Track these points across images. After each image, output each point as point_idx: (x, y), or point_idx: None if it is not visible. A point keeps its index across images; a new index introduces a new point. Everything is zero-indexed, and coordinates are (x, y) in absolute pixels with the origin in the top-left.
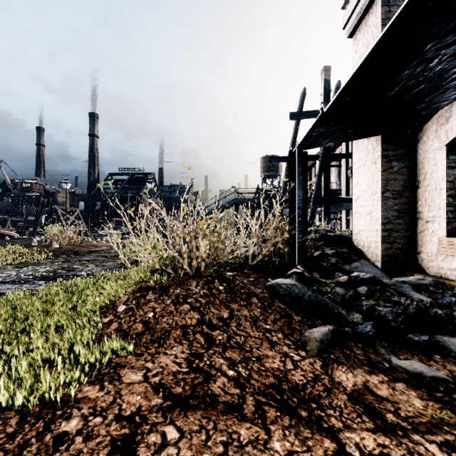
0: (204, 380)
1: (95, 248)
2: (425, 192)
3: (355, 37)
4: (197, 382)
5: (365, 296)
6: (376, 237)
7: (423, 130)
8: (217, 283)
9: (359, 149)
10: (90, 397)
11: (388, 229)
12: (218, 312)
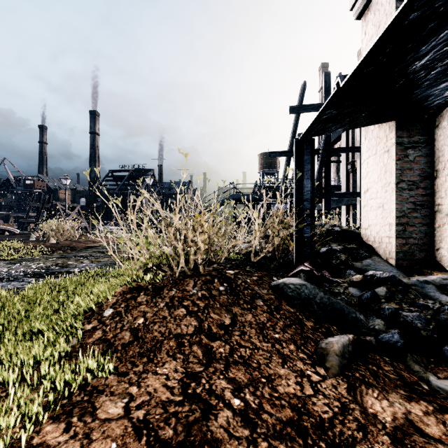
0: (202, 416)
1: (92, 243)
2: (444, 182)
3: (364, 18)
4: (192, 419)
5: (385, 299)
6: (389, 232)
7: (443, 115)
8: (217, 283)
9: (369, 137)
10: (49, 443)
11: (403, 223)
12: (218, 317)
